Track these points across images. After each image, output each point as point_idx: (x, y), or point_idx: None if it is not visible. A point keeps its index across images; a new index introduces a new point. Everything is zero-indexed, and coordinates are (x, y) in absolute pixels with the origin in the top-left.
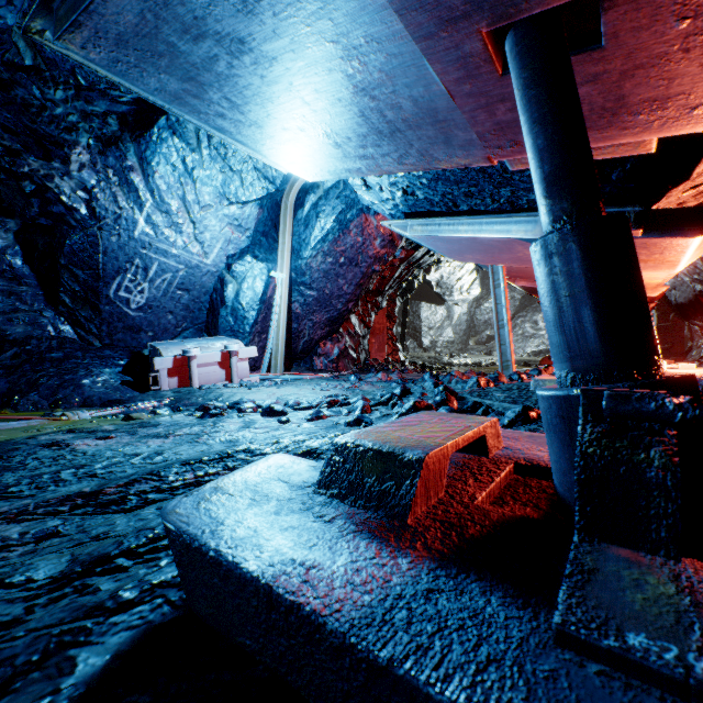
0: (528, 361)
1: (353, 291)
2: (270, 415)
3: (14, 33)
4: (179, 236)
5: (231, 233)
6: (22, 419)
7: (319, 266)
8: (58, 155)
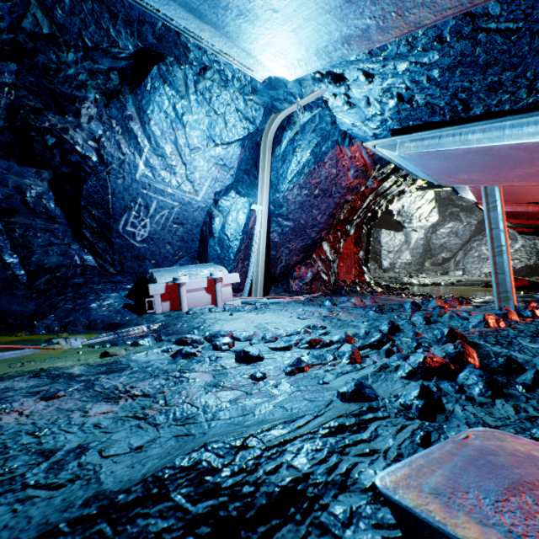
0: (488, 282)
1: (326, 221)
2: (244, 361)
3: (33, 5)
4: (173, 177)
5: (217, 172)
6: (18, 348)
7: (294, 198)
8: (71, 110)
